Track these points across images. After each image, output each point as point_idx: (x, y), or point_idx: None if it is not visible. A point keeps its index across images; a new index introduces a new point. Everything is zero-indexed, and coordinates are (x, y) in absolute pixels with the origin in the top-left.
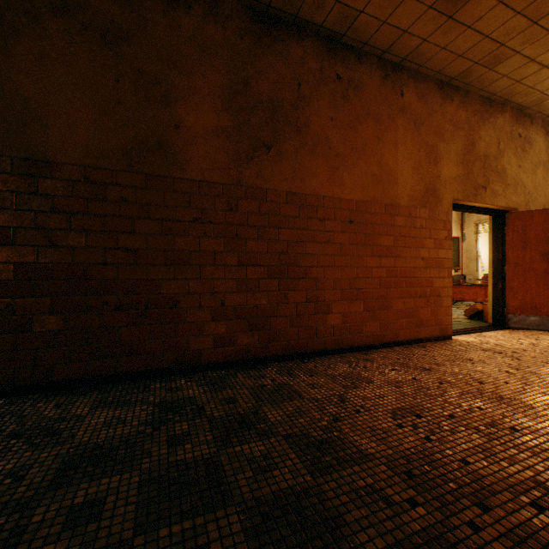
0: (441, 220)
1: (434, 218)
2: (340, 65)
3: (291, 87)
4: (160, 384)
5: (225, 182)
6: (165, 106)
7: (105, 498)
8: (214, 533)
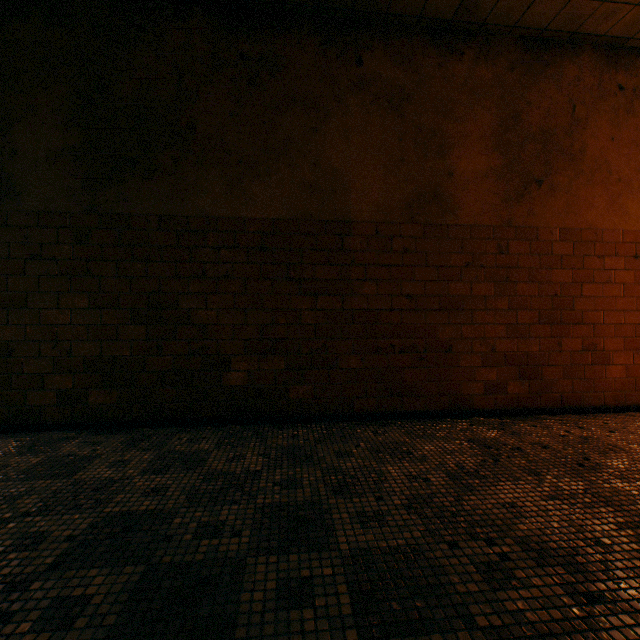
0: None
1: None
2: (621, 74)
3: (563, 111)
4: (444, 425)
5: (494, 224)
6: (440, 156)
7: (521, 503)
8: None
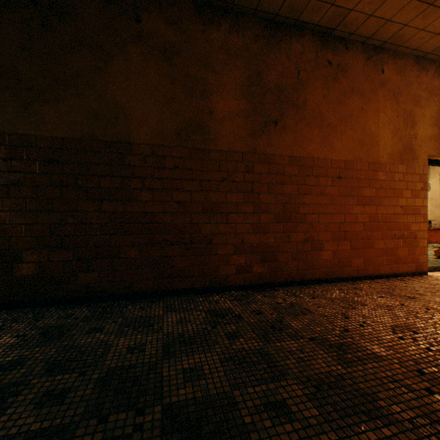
0: (417, 174)
1: (411, 172)
2: (330, 53)
3: (292, 74)
4: (202, 298)
5: (244, 151)
6: (203, 98)
7: (201, 367)
8: (285, 394)
